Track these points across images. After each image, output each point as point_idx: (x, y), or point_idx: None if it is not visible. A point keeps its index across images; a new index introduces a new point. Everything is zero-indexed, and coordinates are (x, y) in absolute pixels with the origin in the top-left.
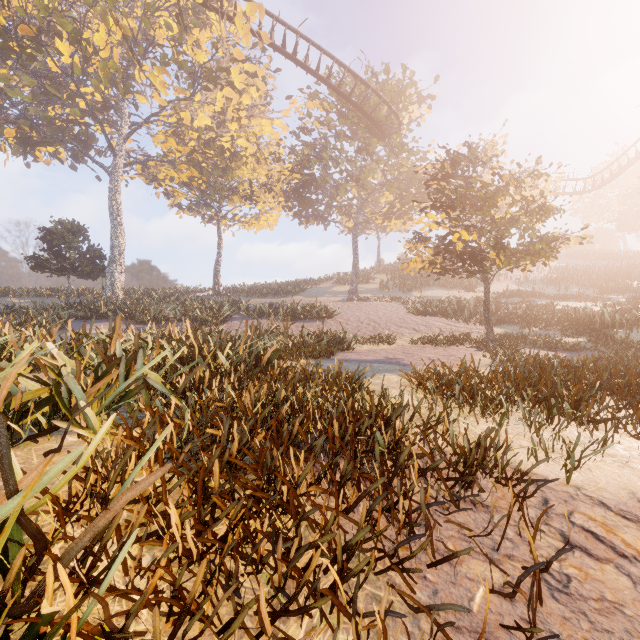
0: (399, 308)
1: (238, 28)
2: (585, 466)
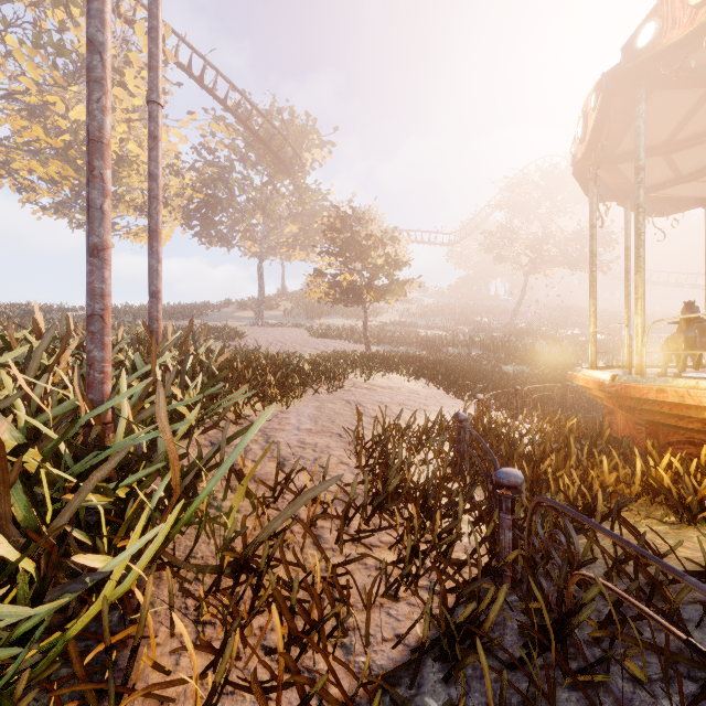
0: (303, 333)
1: (138, 35)
2: (376, 380)
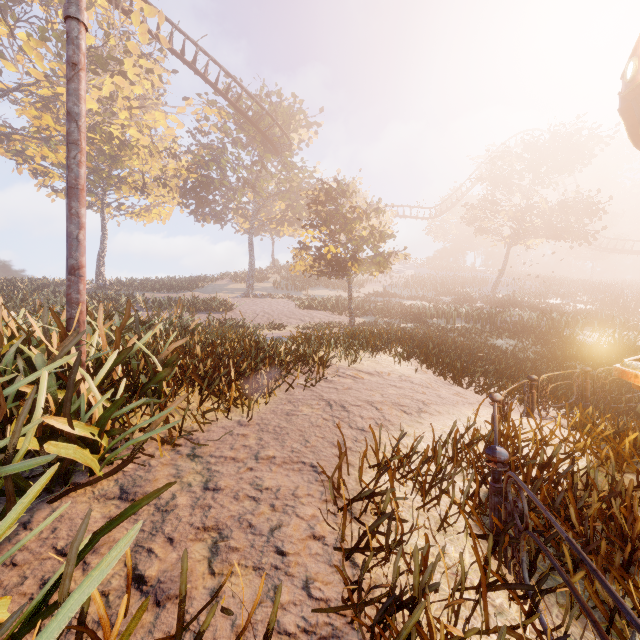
0: (290, 304)
1: (134, 25)
2: (362, 363)
